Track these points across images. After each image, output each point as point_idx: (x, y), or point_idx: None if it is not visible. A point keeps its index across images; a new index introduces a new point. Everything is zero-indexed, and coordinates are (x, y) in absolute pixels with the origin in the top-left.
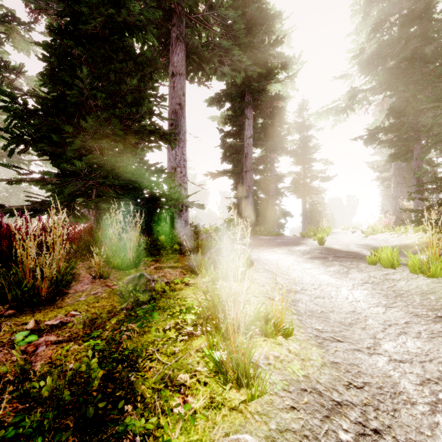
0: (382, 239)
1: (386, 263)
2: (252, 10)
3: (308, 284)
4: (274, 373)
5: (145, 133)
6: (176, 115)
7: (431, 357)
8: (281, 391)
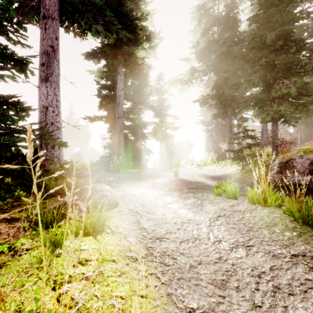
0: (212, 170)
1: (230, 195)
2: None
3: (171, 223)
4: None
5: None
6: (48, 56)
7: None
8: None
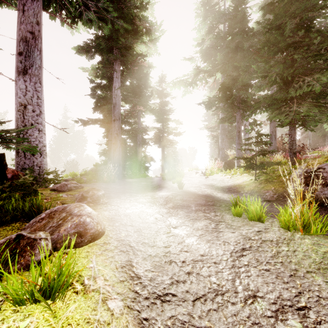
0: (219, 179)
1: (253, 216)
2: None
3: (178, 262)
4: None
5: None
6: (27, 44)
7: None
8: None
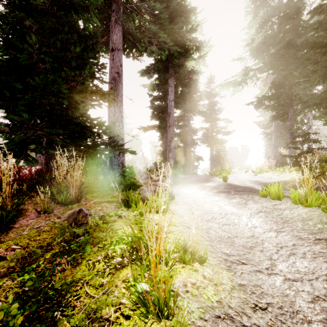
0: (267, 177)
1: (274, 196)
2: (174, 4)
3: (217, 213)
4: (191, 301)
5: (88, 93)
6: (115, 81)
7: (316, 275)
8: (198, 320)
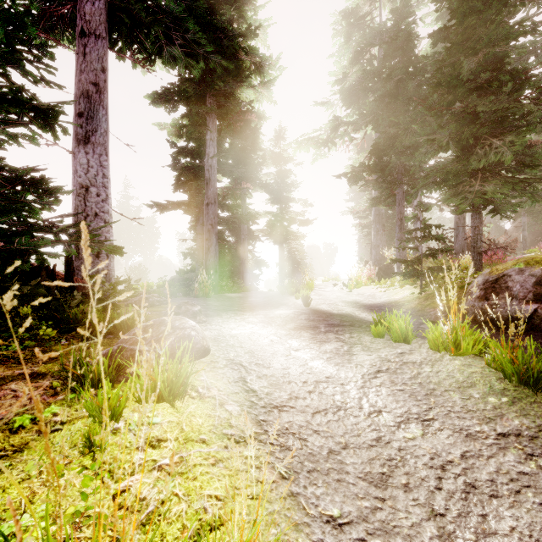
0: (368, 294)
1: (398, 336)
2: None
3: (298, 382)
4: None
5: None
6: (89, 101)
7: None
8: None
